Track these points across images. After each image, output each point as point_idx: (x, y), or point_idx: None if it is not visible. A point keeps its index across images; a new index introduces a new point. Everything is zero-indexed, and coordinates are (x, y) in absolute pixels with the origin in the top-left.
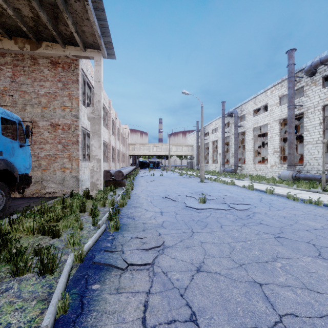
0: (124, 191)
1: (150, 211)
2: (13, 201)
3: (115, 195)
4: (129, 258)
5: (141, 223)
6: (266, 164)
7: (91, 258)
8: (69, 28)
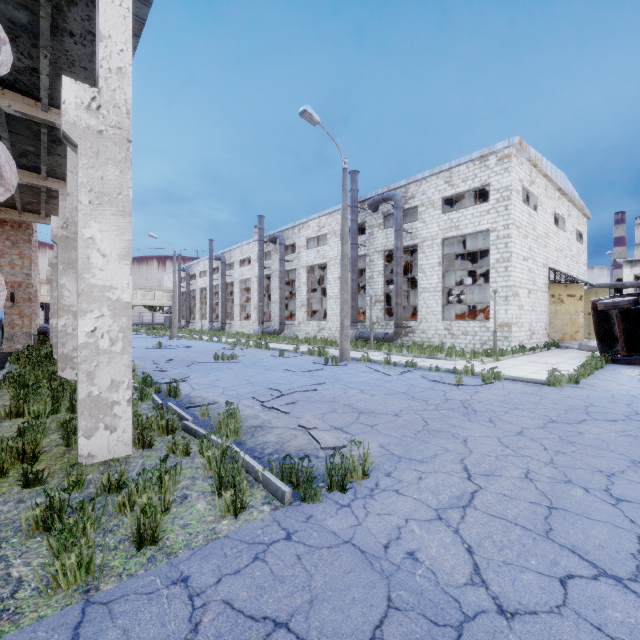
0: None
1: None
2: None
3: None
4: None
5: None
6: (250, 321)
7: None
8: (37, 208)
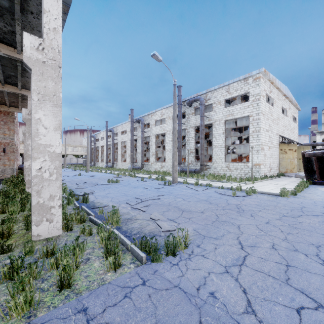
0: None
1: None
2: None
3: None
4: None
5: None
6: (126, 162)
7: None
8: (17, 105)
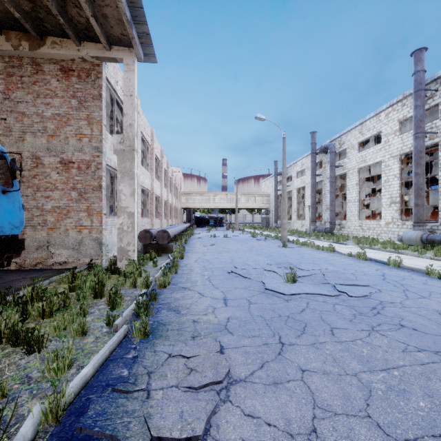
0: (170, 260)
1: (207, 297)
2: (2, 276)
3: (156, 266)
4: (157, 415)
5: (190, 321)
6: (379, 221)
7: (82, 408)
8: (83, 11)
